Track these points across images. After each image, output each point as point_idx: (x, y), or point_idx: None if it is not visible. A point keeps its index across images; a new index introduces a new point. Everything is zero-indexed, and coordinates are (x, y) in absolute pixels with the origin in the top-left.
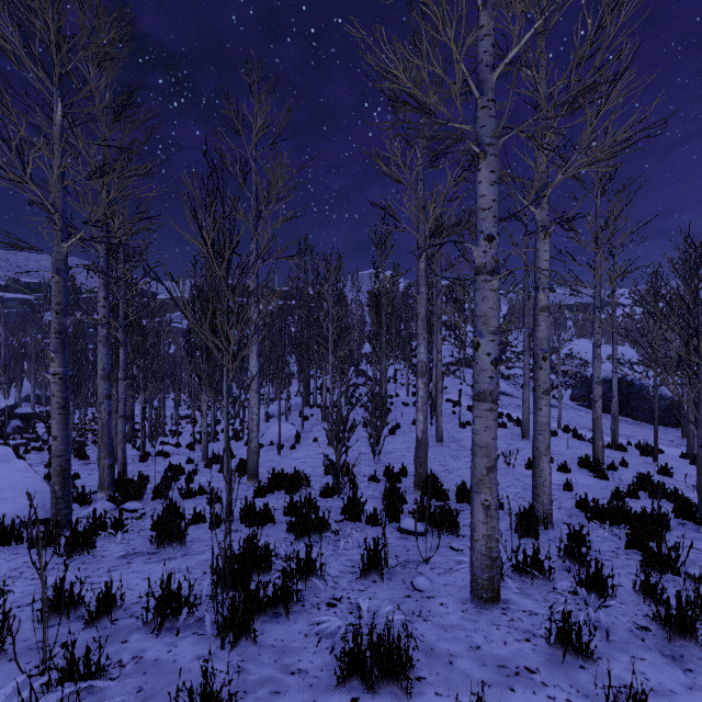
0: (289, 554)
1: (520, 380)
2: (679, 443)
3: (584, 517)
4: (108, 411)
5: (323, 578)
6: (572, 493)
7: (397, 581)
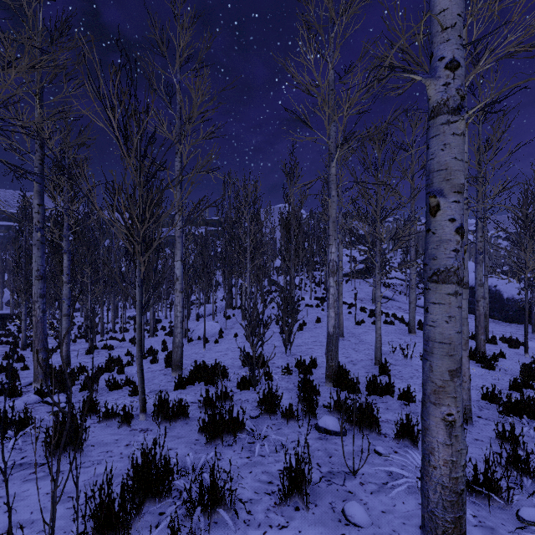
0: (197, 464)
1: (398, 287)
2: (531, 337)
3: (493, 409)
4: (42, 309)
5: (232, 509)
6: (470, 383)
7: (325, 508)
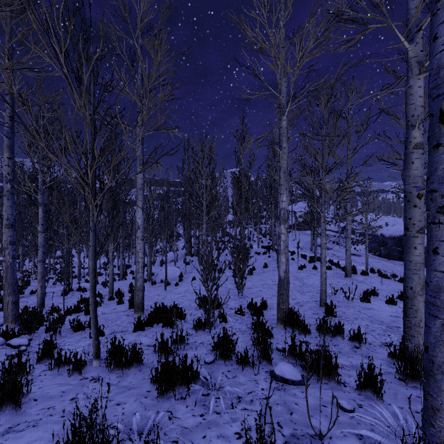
0: (144, 425)
1: (331, 238)
2: None
3: None
4: (12, 255)
5: None
6: None
7: None
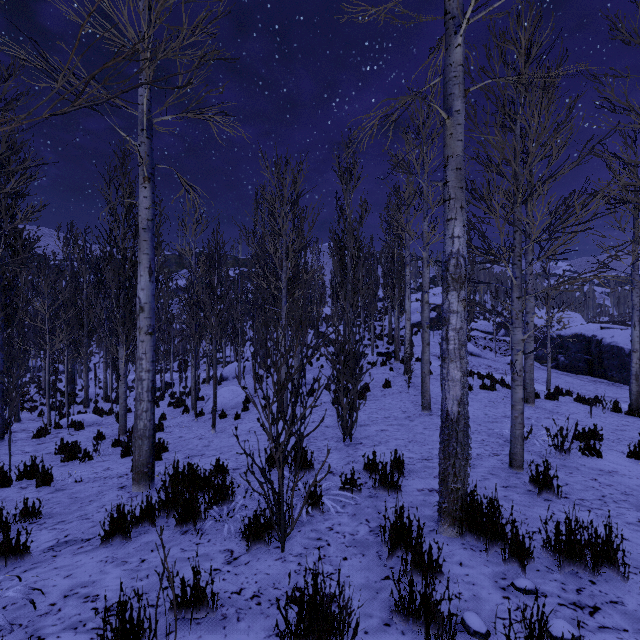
0: None
1: (481, 341)
2: None
3: None
4: None
5: None
6: None
7: None
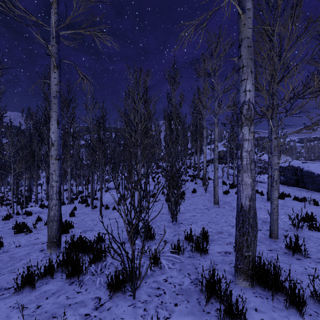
0: None
1: None
2: None
3: None
4: None
5: None
6: None
7: None
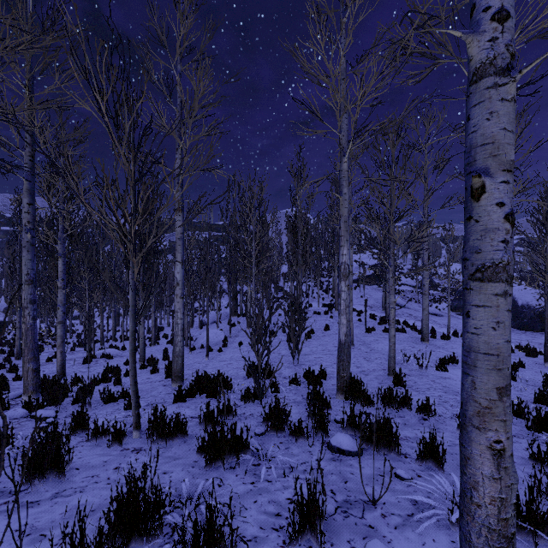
0: (194, 492)
1: (408, 294)
2: None
3: (520, 424)
4: (32, 316)
5: None
6: None
7: (342, 547)
